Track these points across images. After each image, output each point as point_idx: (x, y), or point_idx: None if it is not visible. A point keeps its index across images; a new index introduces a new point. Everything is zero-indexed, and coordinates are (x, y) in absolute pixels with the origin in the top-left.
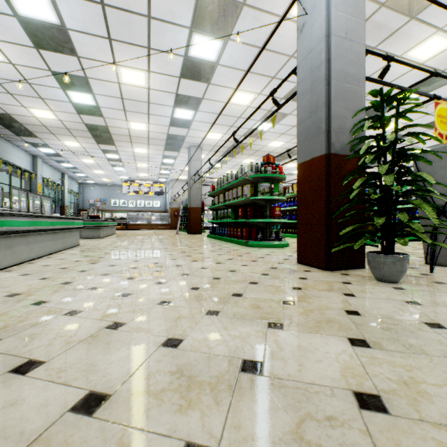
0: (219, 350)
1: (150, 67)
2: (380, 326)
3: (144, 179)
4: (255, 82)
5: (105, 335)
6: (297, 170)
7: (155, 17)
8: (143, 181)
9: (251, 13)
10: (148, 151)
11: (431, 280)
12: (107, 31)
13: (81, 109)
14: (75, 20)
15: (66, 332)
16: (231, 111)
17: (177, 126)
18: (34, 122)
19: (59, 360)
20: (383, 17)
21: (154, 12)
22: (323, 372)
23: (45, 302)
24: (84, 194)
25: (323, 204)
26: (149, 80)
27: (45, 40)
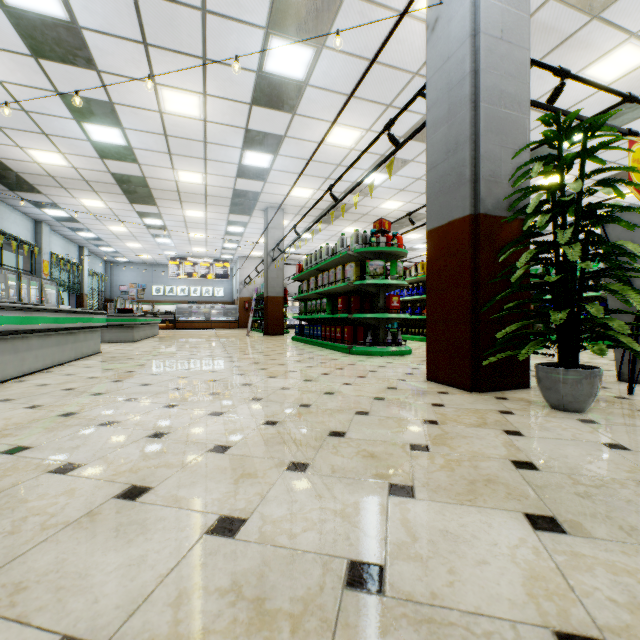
0: (308, 540)
1: (207, 88)
2: (575, 490)
3: (201, 255)
4: (363, 112)
5: (113, 512)
6: (427, 239)
7: (213, 11)
8: (199, 258)
9: (356, 7)
10: (205, 215)
11: (634, 407)
12: (141, 32)
13: (105, 151)
14: (92, 14)
15: (46, 507)
16: (327, 155)
17: (248, 178)
18: (36, 170)
19: (20, 566)
20: (551, 15)
21: (211, 3)
22: (494, 587)
23: (24, 449)
24: (112, 277)
25: (467, 292)
26: (205, 108)
27: (48, 45)
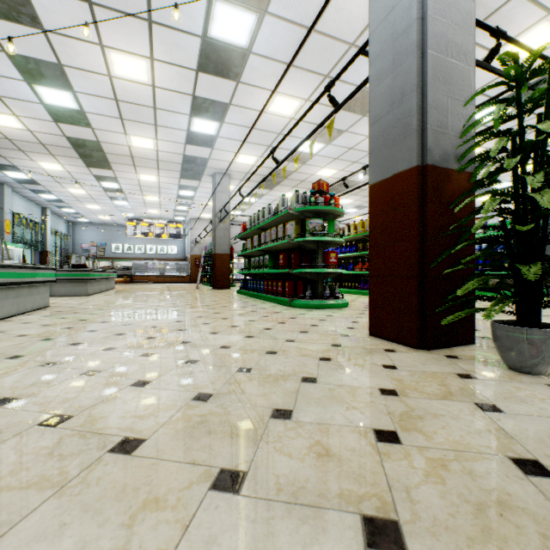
0: None
1: (154, 52)
2: None
3: (156, 217)
4: (302, 81)
5: None
6: (370, 193)
7: None
8: (154, 219)
9: None
10: (158, 179)
11: None
12: None
13: (58, 114)
14: None
15: None
16: (269, 124)
17: (196, 144)
18: None
19: None
20: None
21: None
22: None
23: None
24: (74, 236)
25: (414, 245)
26: (153, 73)
27: None
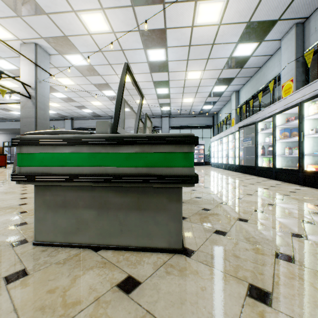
0: None
1: None
2: None
3: None
4: None
5: None
6: None
7: None
8: None
9: (9, 13)
10: None
11: None
12: None
13: None
14: None
15: None
16: None
17: None
18: None
19: None
20: None
21: None
22: None
23: None
24: None
25: None
26: None
27: None
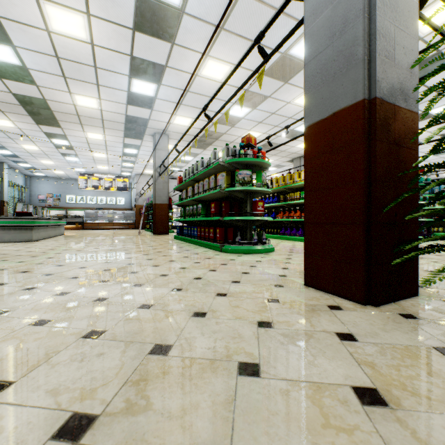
0: None
1: (89, 7)
2: None
3: (105, 172)
4: (232, 46)
5: None
6: (305, 136)
7: None
8: (104, 174)
9: None
10: (104, 138)
11: None
12: None
13: (1, 70)
14: None
15: None
16: (202, 88)
17: (137, 105)
18: None
19: None
20: None
21: None
22: None
23: None
24: (31, 188)
25: (360, 189)
26: (90, 30)
27: None
